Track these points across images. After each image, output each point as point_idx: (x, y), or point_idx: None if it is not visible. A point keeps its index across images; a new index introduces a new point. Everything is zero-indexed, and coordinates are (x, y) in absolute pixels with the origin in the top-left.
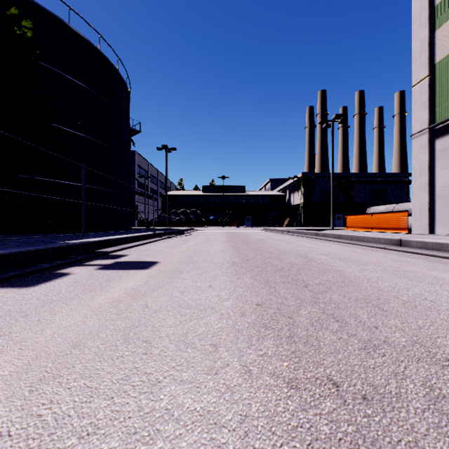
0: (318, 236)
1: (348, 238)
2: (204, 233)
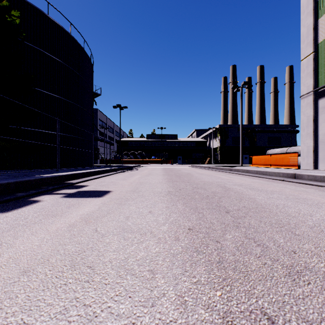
0: (232, 171)
1: (254, 173)
2: (147, 168)
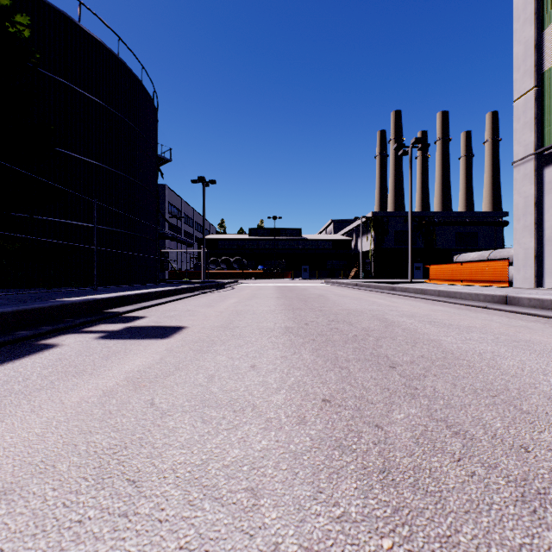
0: (395, 291)
1: (434, 294)
2: (250, 287)
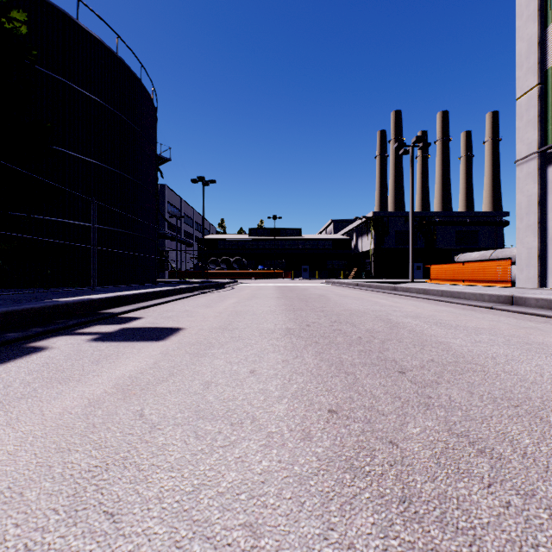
0: (397, 291)
1: (437, 294)
2: (250, 287)
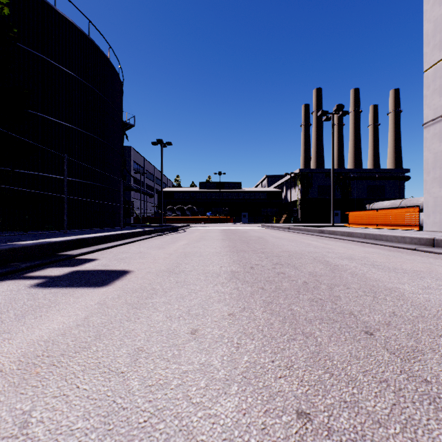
0: (324, 234)
1: (361, 236)
2: (199, 230)
